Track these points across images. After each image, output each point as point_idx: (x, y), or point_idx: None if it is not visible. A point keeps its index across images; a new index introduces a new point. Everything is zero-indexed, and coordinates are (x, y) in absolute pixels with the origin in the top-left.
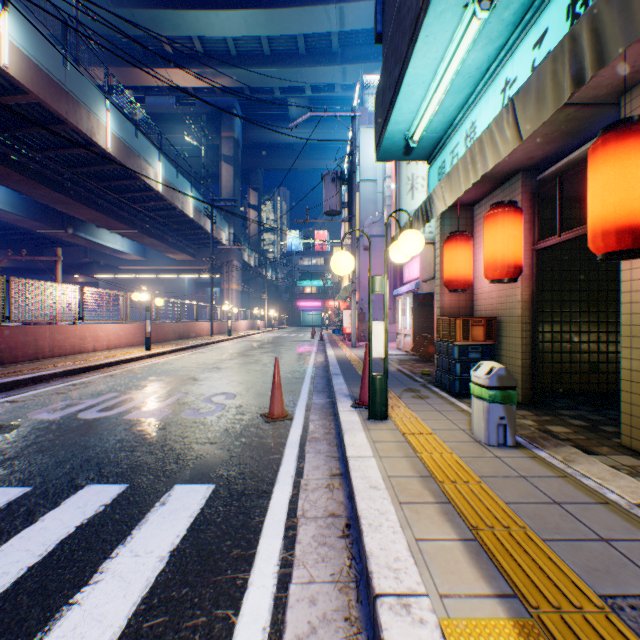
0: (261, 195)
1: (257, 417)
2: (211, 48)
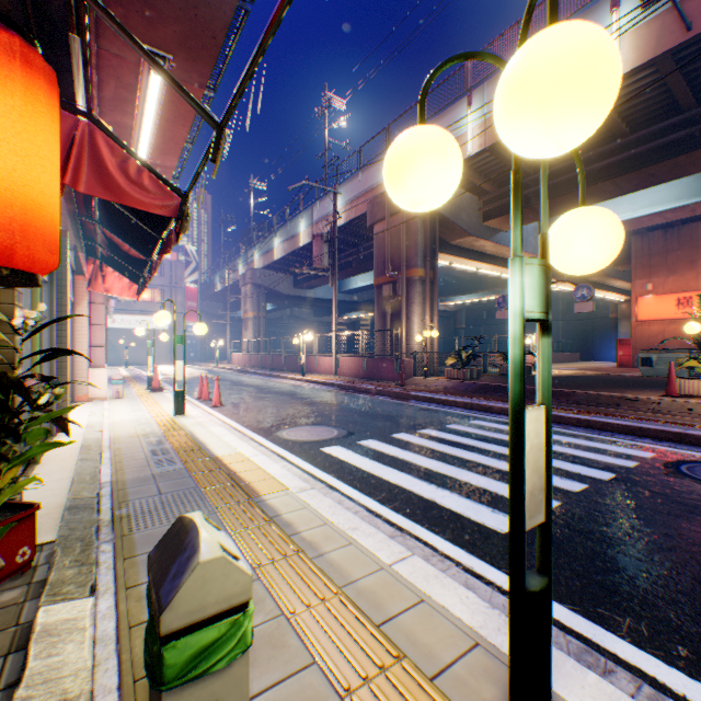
0: None
1: None
2: None
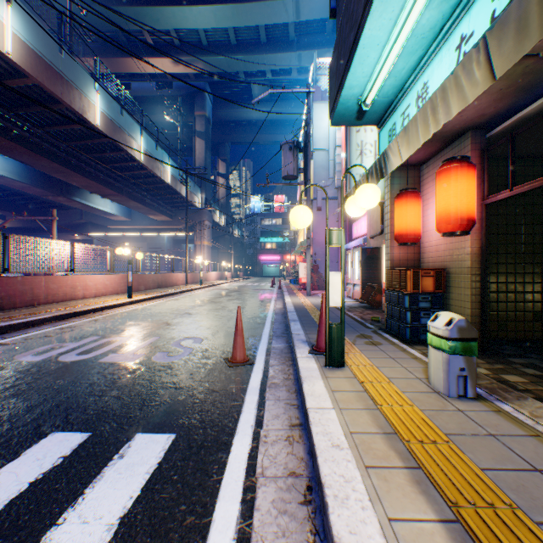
0: (228, 165)
1: (221, 361)
2: (186, 39)
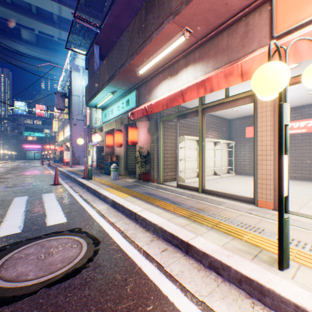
0: None
1: (50, 185)
2: None
